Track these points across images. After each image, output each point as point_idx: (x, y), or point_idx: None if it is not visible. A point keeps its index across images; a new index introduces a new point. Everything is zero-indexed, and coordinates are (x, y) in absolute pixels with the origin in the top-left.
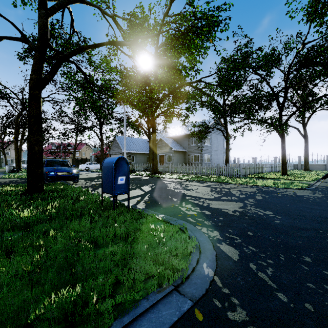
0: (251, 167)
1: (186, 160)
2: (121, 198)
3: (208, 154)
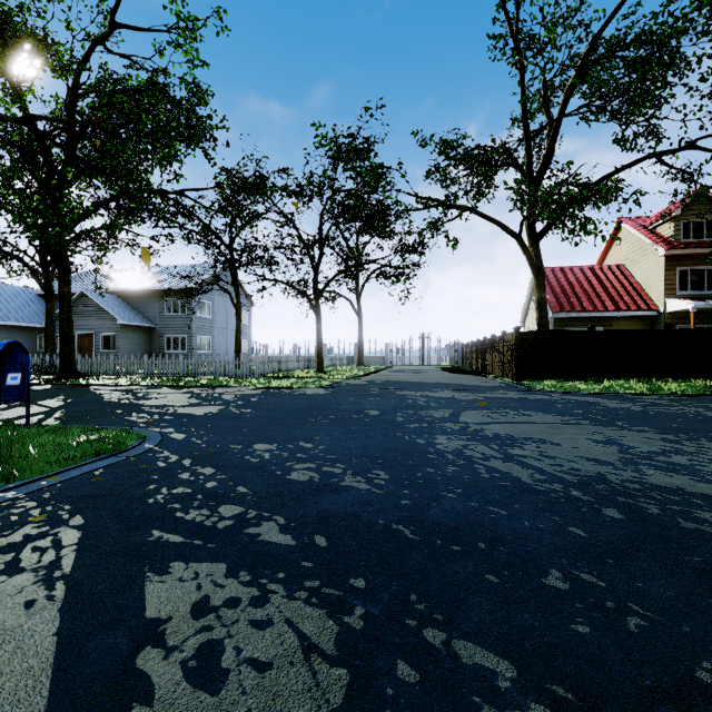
0: (275, 360)
1: (155, 346)
2: None
3: (205, 334)
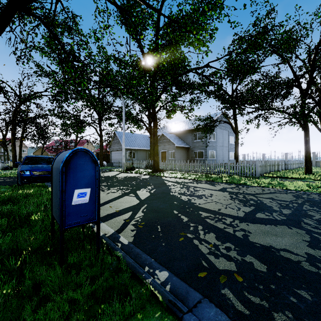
0: (267, 164)
1: (190, 156)
2: (102, 214)
3: (213, 150)
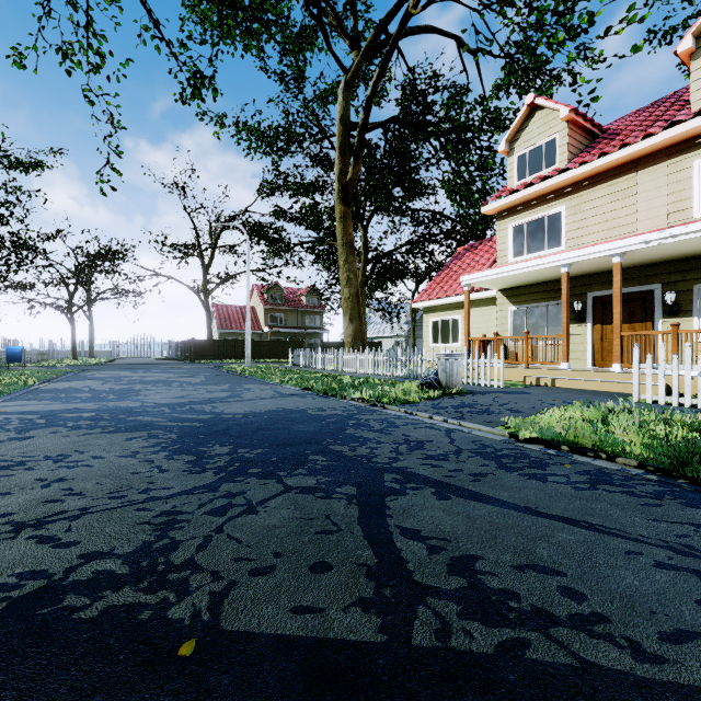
0: (40, 353)
1: None
2: None
3: None
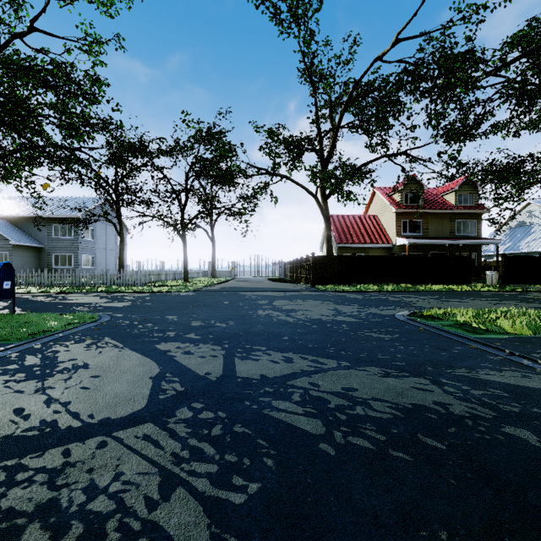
0: (152, 274)
1: (44, 263)
2: None
3: (89, 254)
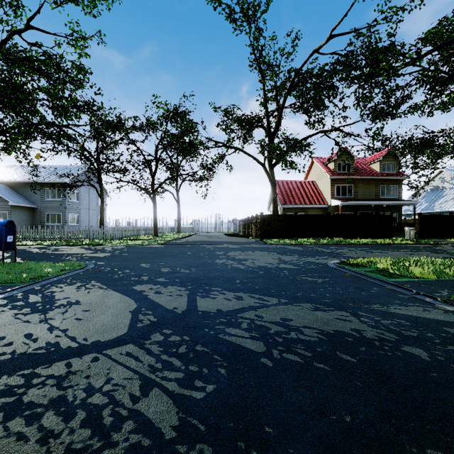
0: (128, 230)
1: (37, 220)
2: None
3: (75, 213)
